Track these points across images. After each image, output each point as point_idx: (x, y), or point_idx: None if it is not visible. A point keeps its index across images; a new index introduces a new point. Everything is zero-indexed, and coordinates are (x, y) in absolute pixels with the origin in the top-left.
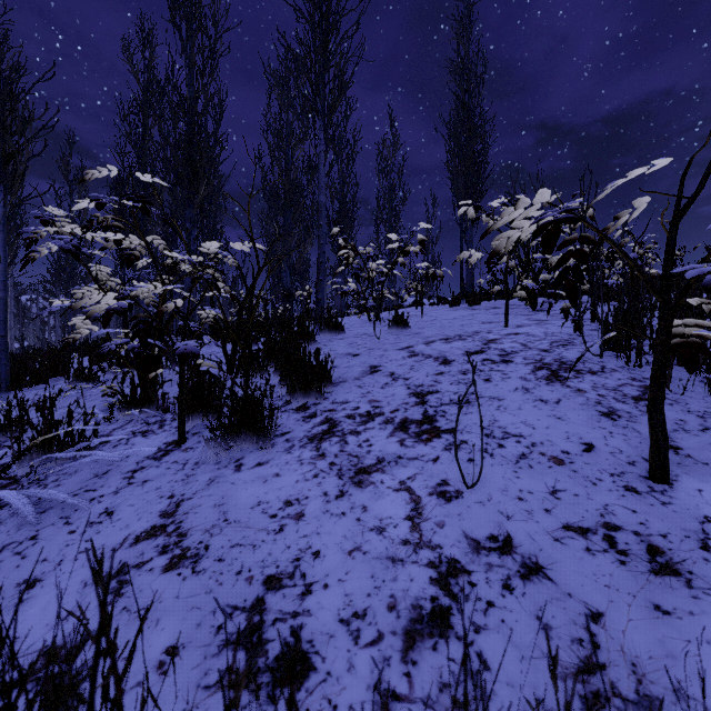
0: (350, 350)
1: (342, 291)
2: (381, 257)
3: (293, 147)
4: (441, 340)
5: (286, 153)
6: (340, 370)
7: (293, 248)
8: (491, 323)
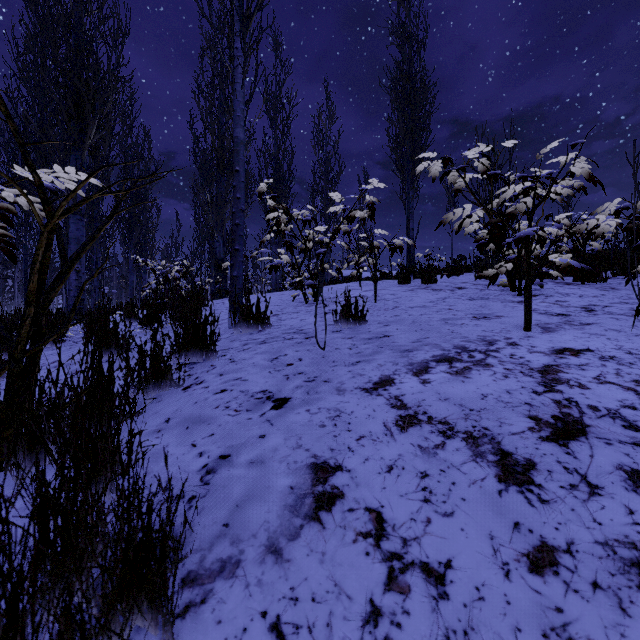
0: (271, 381)
1: (271, 265)
2: (320, 223)
3: (227, 113)
4: (440, 363)
5: (218, 119)
6: (234, 480)
7: (227, 217)
8: (490, 319)
